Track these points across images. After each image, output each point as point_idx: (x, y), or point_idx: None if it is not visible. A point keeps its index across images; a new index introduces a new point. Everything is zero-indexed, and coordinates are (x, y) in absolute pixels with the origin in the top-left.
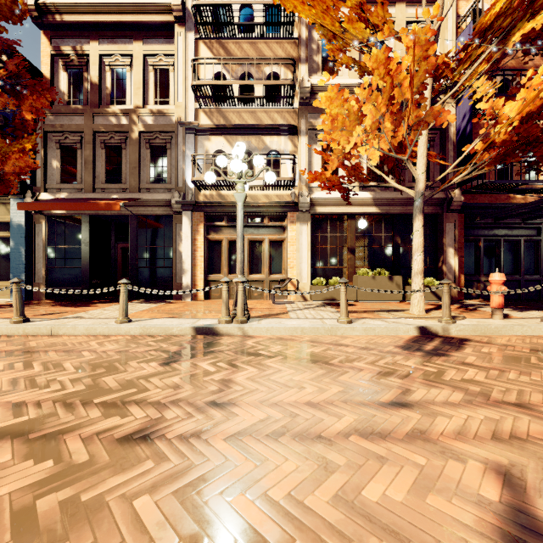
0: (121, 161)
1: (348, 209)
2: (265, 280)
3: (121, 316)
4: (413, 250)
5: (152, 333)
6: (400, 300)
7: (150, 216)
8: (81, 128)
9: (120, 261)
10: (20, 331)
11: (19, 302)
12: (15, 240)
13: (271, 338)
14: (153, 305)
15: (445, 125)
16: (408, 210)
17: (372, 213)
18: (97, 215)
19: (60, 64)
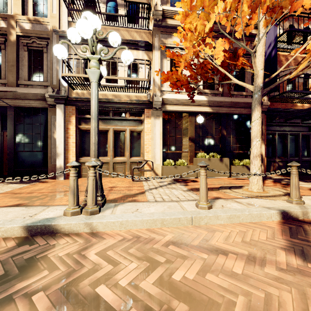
0: (1, 60)
1: (189, 108)
2: (126, 162)
3: None
4: (252, 136)
5: None
6: (228, 176)
7: (27, 108)
8: None
9: (5, 146)
10: None
11: None
12: None
13: (124, 239)
14: (21, 185)
15: (299, 12)
16: (231, 111)
17: (207, 112)
18: None
19: None
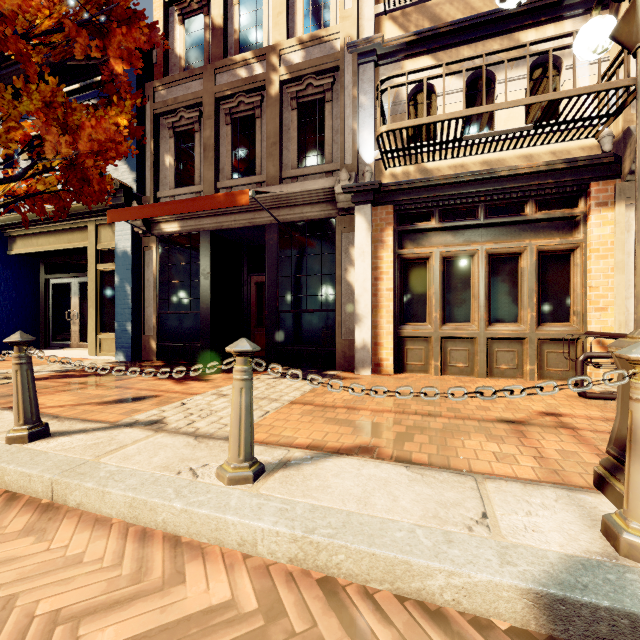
0: (254, 139)
1: None
2: (526, 337)
3: (234, 458)
4: None
5: (335, 568)
6: None
7: (298, 224)
8: (200, 97)
9: (253, 304)
10: None
11: (22, 390)
12: (120, 274)
13: None
14: (305, 383)
15: None
16: None
17: None
18: (221, 229)
19: (176, 15)
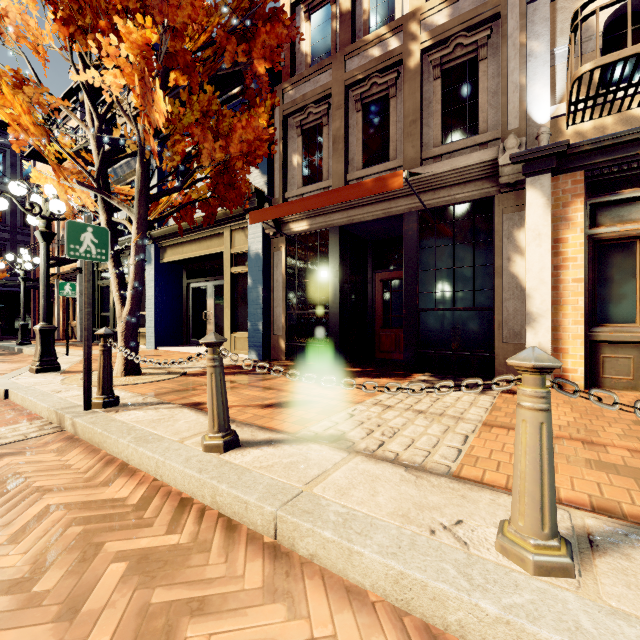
0: (388, 122)
1: None
2: None
3: (532, 530)
4: None
5: None
6: None
7: (443, 209)
8: (328, 89)
9: (378, 302)
10: (206, 493)
11: (216, 395)
12: (253, 276)
13: None
14: (476, 397)
15: None
16: None
17: None
18: (351, 223)
19: (302, 14)
